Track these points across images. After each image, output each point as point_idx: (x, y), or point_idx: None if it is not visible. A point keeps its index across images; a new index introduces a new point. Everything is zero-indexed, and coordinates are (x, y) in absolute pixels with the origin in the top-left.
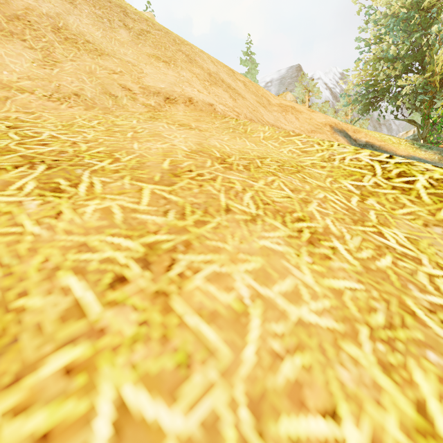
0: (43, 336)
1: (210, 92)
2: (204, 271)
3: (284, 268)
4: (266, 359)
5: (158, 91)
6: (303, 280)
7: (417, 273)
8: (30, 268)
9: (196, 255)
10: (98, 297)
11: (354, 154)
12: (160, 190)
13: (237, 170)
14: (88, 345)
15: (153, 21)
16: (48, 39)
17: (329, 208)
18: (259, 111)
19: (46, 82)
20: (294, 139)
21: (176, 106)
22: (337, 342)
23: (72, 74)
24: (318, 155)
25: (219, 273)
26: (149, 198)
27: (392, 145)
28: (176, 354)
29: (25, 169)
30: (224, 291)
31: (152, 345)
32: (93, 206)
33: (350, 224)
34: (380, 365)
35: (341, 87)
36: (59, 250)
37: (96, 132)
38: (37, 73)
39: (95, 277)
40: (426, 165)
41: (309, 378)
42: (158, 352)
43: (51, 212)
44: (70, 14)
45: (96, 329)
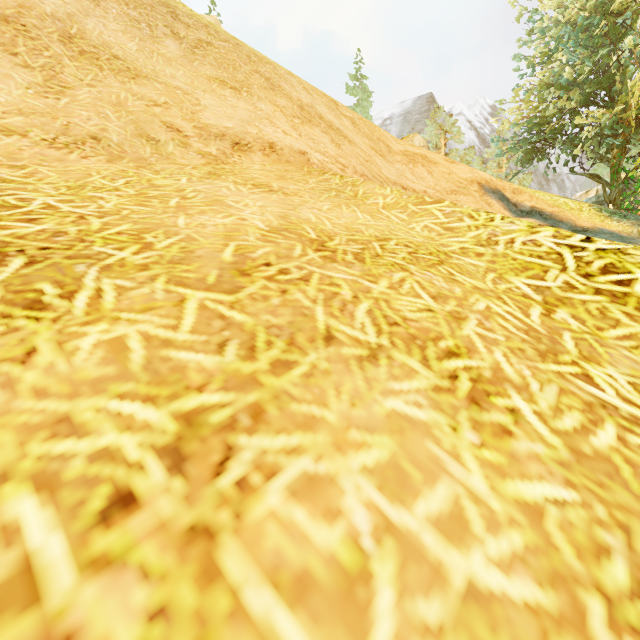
0: None
1: (301, 134)
2: (286, 473)
3: (431, 458)
4: None
5: (223, 133)
6: (468, 486)
7: None
8: None
9: (271, 435)
10: (73, 549)
11: (528, 233)
12: (215, 300)
13: (344, 262)
14: None
15: (216, 28)
16: (52, 53)
17: (497, 328)
18: (374, 162)
19: (48, 118)
20: (432, 208)
21: (250, 155)
22: None
23: (89, 106)
24: (470, 235)
25: (313, 475)
26: (196, 317)
27: (569, 211)
28: None
29: None
30: (323, 521)
31: None
32: (94, 336)
33: (535, 360)
34: None
35: (492, 126)
36: (14, 433)
37: (120, 198)
38: (33, 104)
39: (75, 495)
40: None
41: None
42: None
43: (16, 349)
44: (89, 15)
45: (56, 636)
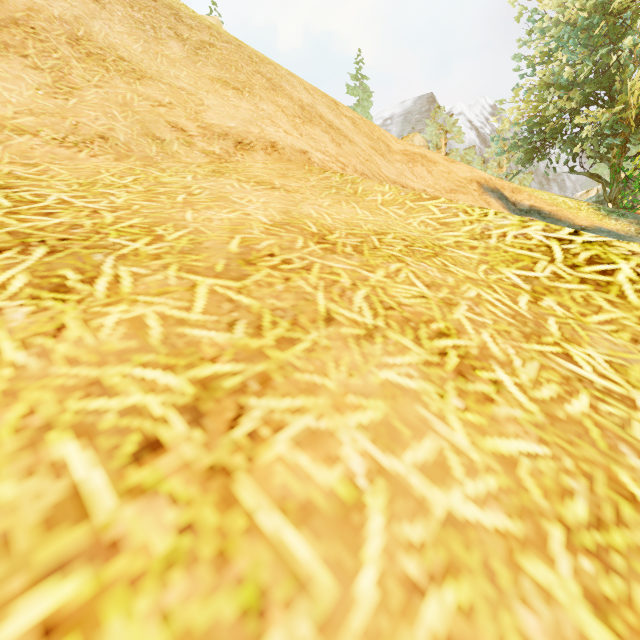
0: (11, 558)
1: (302, 133)
2: (291, 428)
3: (420, 419)
4: (396, 595)
5: (226, 132)
6: (452, 441)
7: (630, 423)
8: (1, 428)
9: (278, 398)
10: (112, 481)
11: (519, 227)
12: (223, 286)
13: (344, 253)
14: (89, 576)
15: (219, 30)
16: (61, 55)
17: (486, 313)
18: (374, 162)
19: (58, 118)
20: (428, 204)
21: (253, 154)
22: (513, 558)
23: (97, 106)
24: (464, 229)
25: (315, 430)
26: (206, 300)
27: (567, 210)
28: (240, 589)
29: (13, 255)
30: (324, 464)
31: (200, 571)
32: (115, 315)
33: (520, 341)
34: (588, 600)
35: (492, 126)
36: (54, 393)
37: (130, 194)
38: (43, 104)
39: (111, 441)
40: (630, 245)
41: (470, 631)
42: (209, 587)
43: (48, 326)
44: (95, 17)
45: (104, 542)
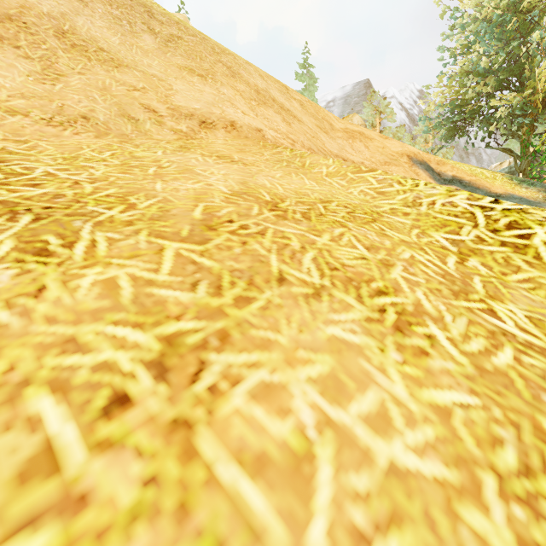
0: None
1: (257, 114)
2: (247, 382)
3: (363, 372)
4: (345, 545)
5: (192, 113)
6: (392, 393)
7: None
8: None
9: (235, 353)
10: (83, 434)
11: (446, 196)
12: (188, 250)
13: (294, 220)
14: (58, 530)
15: (186, 25)
16: (49, 46)
17: (419, 273)
18: (319, 138)
19: (46, 101)
20: (367, 176)
21: (215, 132)
22: (451, 506)
23: (80, 91)
24: (398, 198)
25: (269, 383)
26: (173, 263)
27: (485, 180)
28: (199, 541)
29: (2, 222)
30: (277, 417)
31: (162, 524)
32: (91, 277)
33: (450, 298)
34: None
35: (420, 108)
36: (32, 350)
37: (107, 167)
38: (33, 89)
39: (83, 396)
40: (544, 212)
41: None
42: (170, 539)
43: (30, 287)
44: (79, 14)
45: (74, 495)
